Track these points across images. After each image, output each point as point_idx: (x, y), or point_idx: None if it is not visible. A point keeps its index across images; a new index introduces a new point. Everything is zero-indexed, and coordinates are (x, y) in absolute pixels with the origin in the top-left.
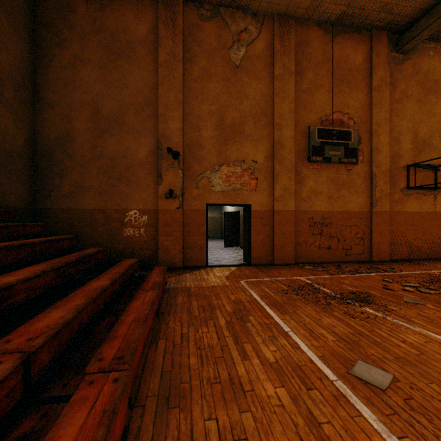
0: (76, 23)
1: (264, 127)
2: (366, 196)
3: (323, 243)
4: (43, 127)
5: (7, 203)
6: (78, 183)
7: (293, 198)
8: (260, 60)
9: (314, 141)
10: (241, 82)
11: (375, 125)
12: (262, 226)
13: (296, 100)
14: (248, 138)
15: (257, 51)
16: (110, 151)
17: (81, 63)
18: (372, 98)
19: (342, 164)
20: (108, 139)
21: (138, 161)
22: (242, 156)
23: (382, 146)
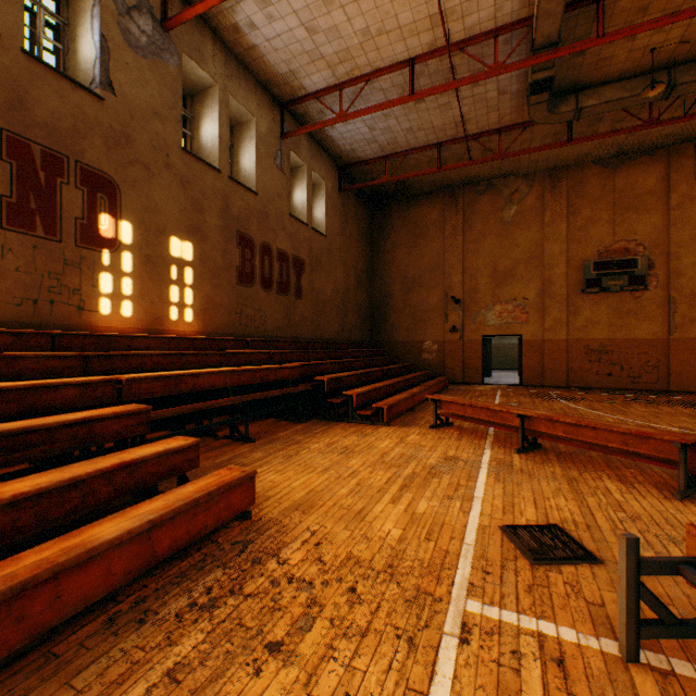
0: (393, 223)
1: (535, 268)
2: (661, 323)
3: (601, 370)
4: (375, 292)
5: (364, 339)
6: (394, 324)
7: (564, 328)
8: (531, 213)
9: (589, 274)
10: (512, 235)
11: (673, 247)
12: (532, 353)
13: (569, 239)
14: (518, 280)
15: (527, 205)
16: (413, 302)
17: (396, 247)
18: (669, 218)
19: (626, 292)
20: (412, 294)
21: (431, 307)
22: (513, 296)
23: (684, 268)
